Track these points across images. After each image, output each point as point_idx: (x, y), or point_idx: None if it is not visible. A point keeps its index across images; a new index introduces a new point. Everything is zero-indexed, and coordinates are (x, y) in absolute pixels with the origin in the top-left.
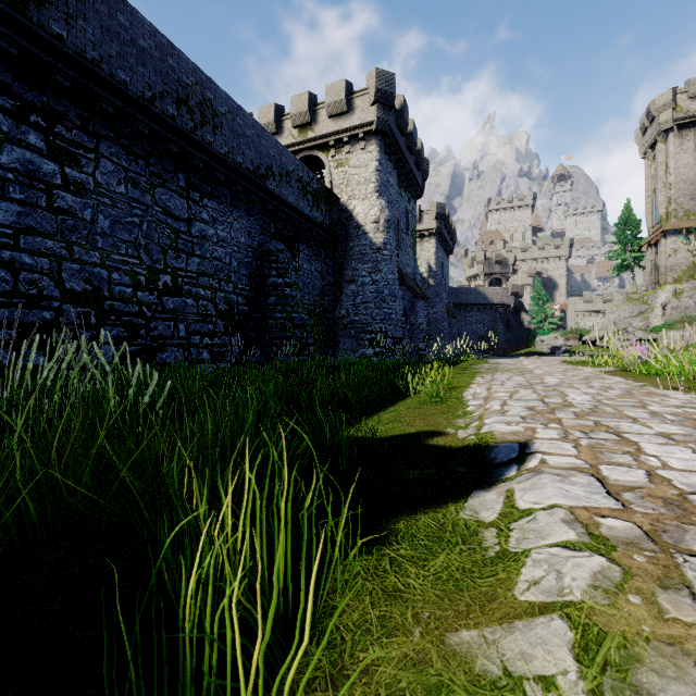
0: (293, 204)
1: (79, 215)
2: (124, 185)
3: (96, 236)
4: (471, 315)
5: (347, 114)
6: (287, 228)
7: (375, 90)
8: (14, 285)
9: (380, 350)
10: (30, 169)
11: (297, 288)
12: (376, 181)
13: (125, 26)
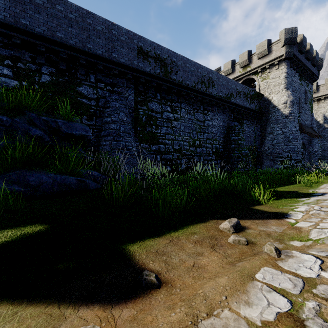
0: (241, 105)
1: (177, 127)
2: (187, 115)
3: (180, 132)
4: None
5: (268, 55)
6: (238, 115)
7: (284, 39)
8: (165, 149)
9: (287, 166)
10: (168, 117)
11: (243, 140)
12: (285, 82)
13: (188, 67)
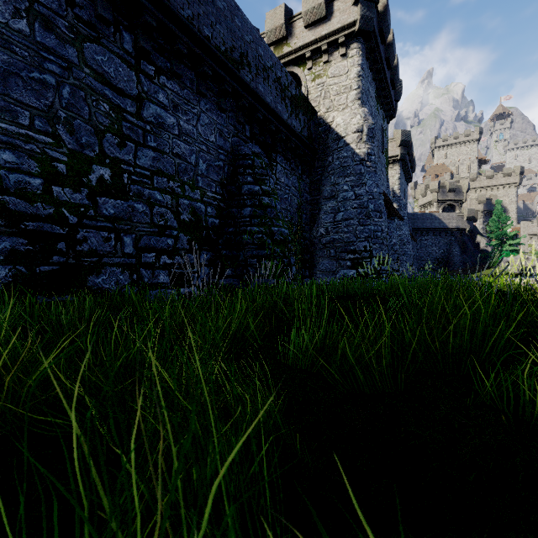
0: (270, 105)
1: None
2: (26, 21)
3: None
4: (426, 239)
5: (325, 20)
6: (264, 135)
7: None
8: None
9: (364, 271)
10: None
11: (276, 198)
12: (358, 87)
13: None
